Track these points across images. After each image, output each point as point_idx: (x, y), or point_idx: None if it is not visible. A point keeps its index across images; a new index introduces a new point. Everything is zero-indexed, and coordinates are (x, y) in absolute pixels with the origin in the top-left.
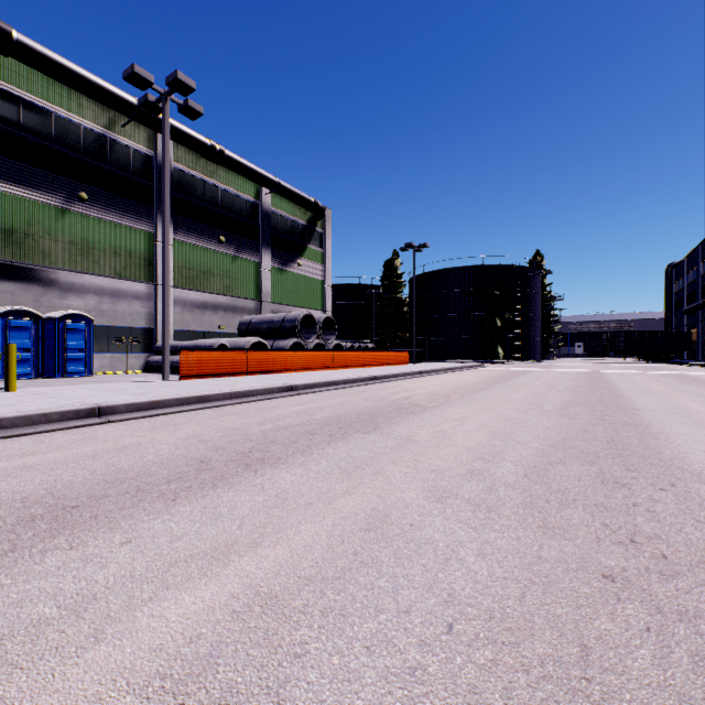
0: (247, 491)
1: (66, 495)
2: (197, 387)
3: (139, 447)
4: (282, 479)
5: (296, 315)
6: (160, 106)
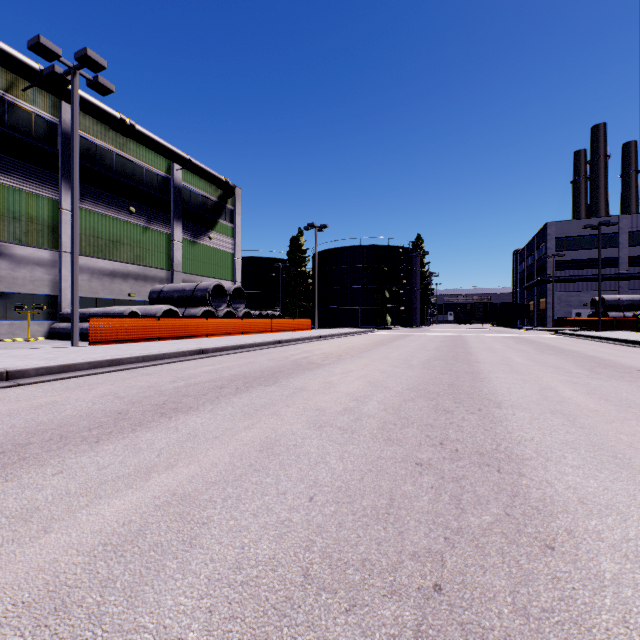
0: (163, 432)
1: None
2: (109, 351)
3: (55, 405)
4: (194, 422)
5: (208, 285)
6: (68, 78)
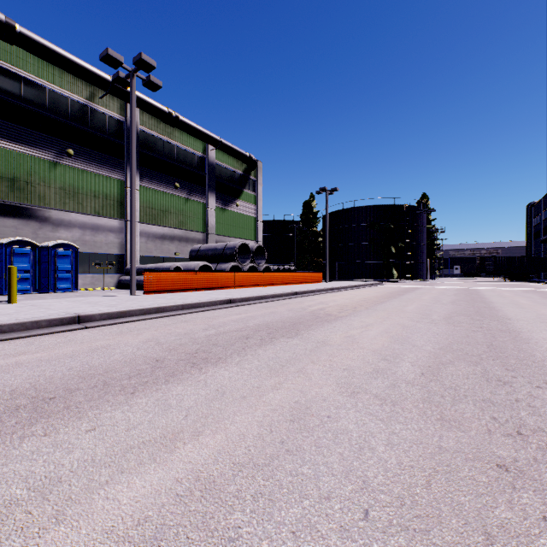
0: (192, 386)
1: (46, 388)
2: (157, 300)
3: (108, 348)
4: (221, 376)
5: (235, 244)
6: (128, 81)
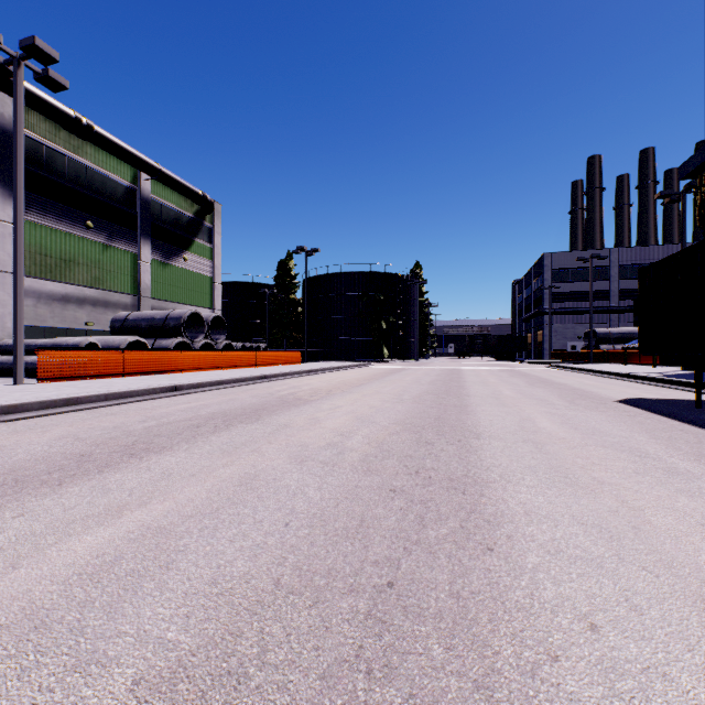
0: (134, 472)
1: None
2: (63, 389)
3: (4, 449)
4: (168, 461)
5: (182, 313)
6: (9, 69)
